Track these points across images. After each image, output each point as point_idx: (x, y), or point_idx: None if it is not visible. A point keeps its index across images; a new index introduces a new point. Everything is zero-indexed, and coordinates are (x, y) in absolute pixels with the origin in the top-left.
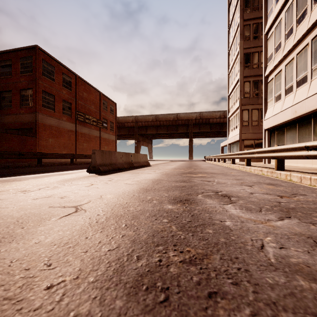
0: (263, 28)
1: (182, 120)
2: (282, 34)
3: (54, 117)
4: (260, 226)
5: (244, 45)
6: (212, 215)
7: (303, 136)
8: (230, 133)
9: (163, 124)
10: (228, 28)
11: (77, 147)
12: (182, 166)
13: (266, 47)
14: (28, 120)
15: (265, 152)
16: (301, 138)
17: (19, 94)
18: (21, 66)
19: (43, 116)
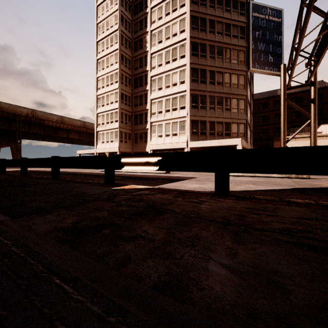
0: (149, 95)
1: (4, 112)
2: (163, 108)
3: None
4: None
5: (121, 87)
6: None
7: None
8: (99, 144)
9: None
10: (97, 57)
11: None
12: None
13: (151, 106)
14: None
15: None
16: None
17: None
18: None
19: None
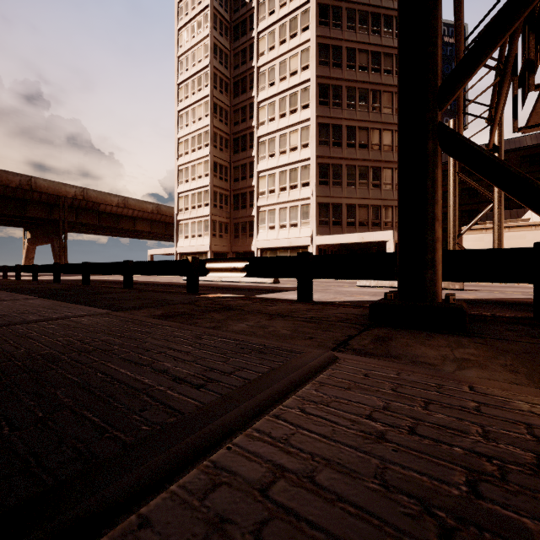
0: (255, 165)
1: (43, 193)
2: (276, 185)
3: None
4: None
5: (214, 152)
6: None
7: None
8: (181, 240)
9: None
10: (177, 108)
11: None
12: None
13: (258, 182)
14: None
15: None
16: None
17: None
18: None
19: None
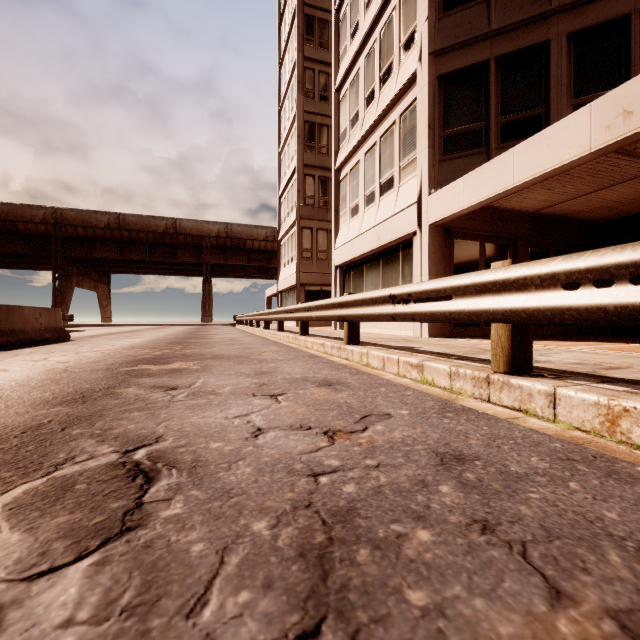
0: (333, 79)
1: (187, 234)
2: (361, 98)
3: None
4: None
5: (305, 106)
6: None
7: (389, 282)
8: (281, 272)
9: (139, 239)
10: (279, 66)
11: None
12: (163, 338)
13: (338, 116)
14: None
15: (330, 307)
16: (387, 285)
17: None
18: None
19: None
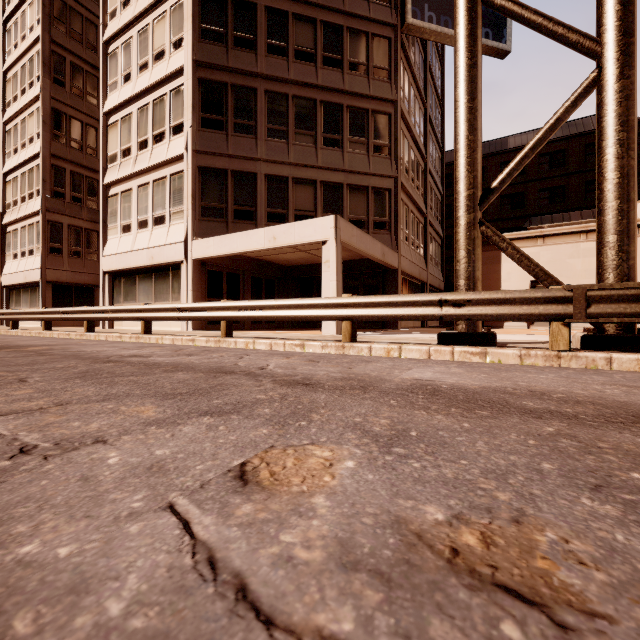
0: (101, 101)
1: None
2: (134, 138)
3: None
4: (184, 359)
5: (53, 92)
6: (152, 361)
7: (161, 292)
8: (8, 263)
9: None
10: (3, 16)
11: None
12: None
13: (107, 137)
14: None
15: (127, 311)
16: (159, 293)
17: None
18: None
19: None
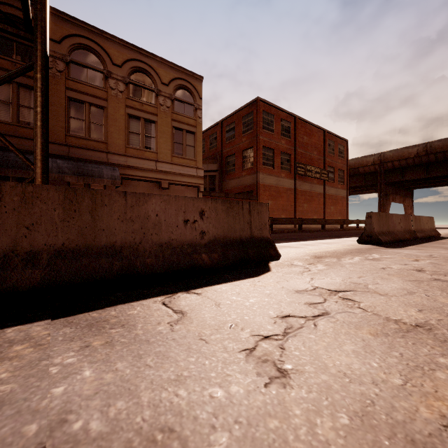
0: None
1: None
2: None
3: (273, 175)
4: None
5: None
6: None
7: None
8: None
9: (445, 158)
10: None
11: (296, 210)
12: None
13: None
14: (250, 182)
15: None
16: None
17: (241, 156)
18: (243, 125)
19: (263, 175)
